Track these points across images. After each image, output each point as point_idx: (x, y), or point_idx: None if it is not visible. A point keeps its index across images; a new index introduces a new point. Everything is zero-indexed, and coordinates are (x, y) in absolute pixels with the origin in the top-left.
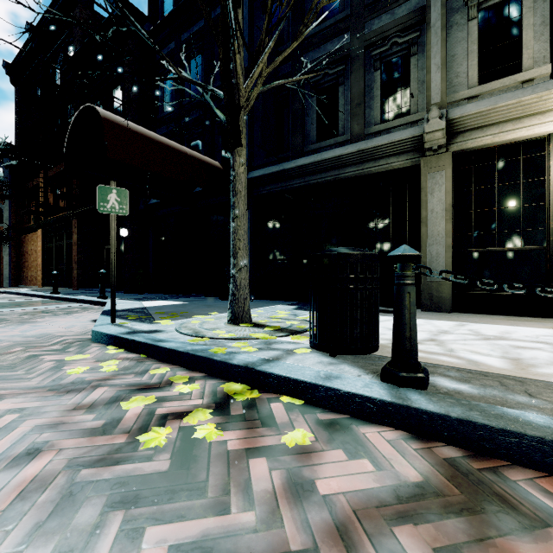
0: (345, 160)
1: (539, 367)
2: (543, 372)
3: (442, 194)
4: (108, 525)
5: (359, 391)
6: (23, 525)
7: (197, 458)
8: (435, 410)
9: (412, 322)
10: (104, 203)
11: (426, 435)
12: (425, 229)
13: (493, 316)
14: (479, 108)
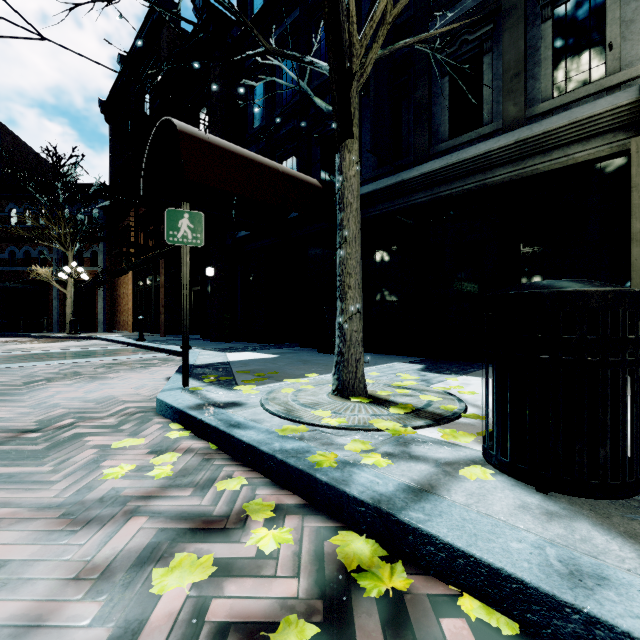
0: (494, 157)
1: None
2: None
3: None
4: None
5: None
6: None
7: None
8: None
9: None
10: (173, 231)
11: None
12: (639, 250)
13: None
14: None
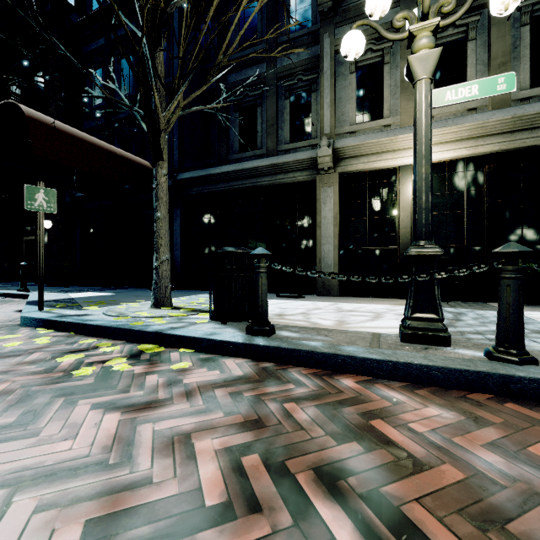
0: (261, 171)
1: (350, 324)
2: (349, 326)
3: (332, 205)
4: (56, 402)
5: (227, 339)
6: (1, 407)
7: (113, 378)
8: (264, 344)
9: (263, 296)
10: (31, 201)
11: (260, 359)
12: (320, 231)
13: (364, 298)
14: (354, 142)
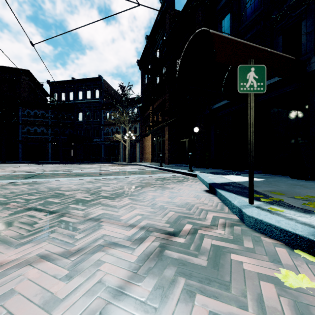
0: None
1: None
2: None
3: None
4: None
5: None
6: None
7: None
8: None
9: None
10: (243, 83)
11: None
12: None
13: None
14: None
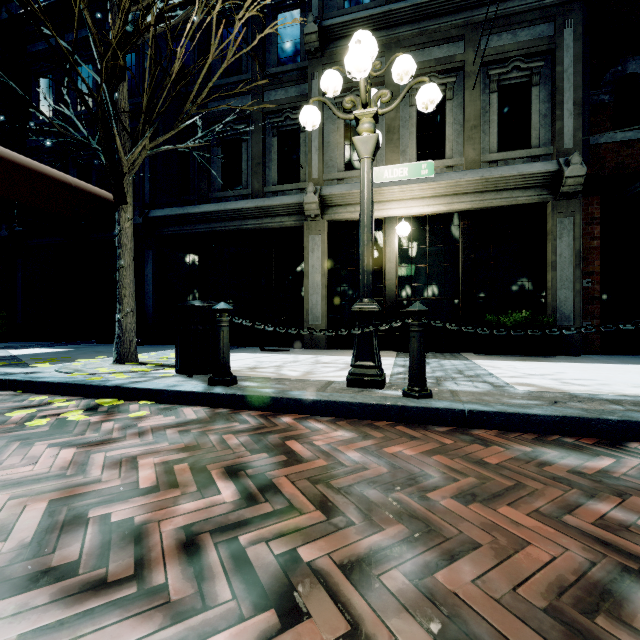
0: (246, 213)
1: (315, 374)
2: (312, 376)
3: (320, 254)
4: (12, 445)
5: (187, 389)
6: None
7: (69, 426)
8: (221, 392)
9: (225, 348)
10: None
11: (217, 406)
12: (308, 281)
13: (351, 351)
14: (341, 190)
